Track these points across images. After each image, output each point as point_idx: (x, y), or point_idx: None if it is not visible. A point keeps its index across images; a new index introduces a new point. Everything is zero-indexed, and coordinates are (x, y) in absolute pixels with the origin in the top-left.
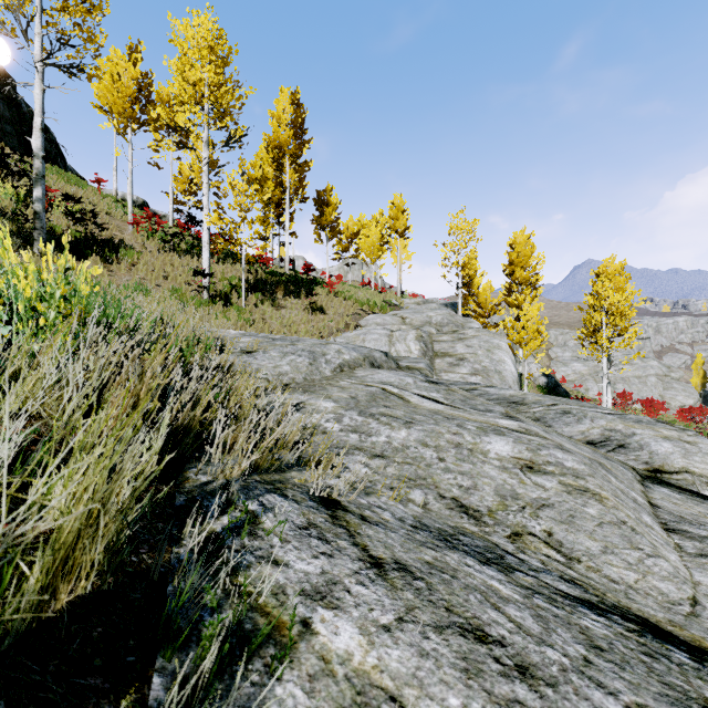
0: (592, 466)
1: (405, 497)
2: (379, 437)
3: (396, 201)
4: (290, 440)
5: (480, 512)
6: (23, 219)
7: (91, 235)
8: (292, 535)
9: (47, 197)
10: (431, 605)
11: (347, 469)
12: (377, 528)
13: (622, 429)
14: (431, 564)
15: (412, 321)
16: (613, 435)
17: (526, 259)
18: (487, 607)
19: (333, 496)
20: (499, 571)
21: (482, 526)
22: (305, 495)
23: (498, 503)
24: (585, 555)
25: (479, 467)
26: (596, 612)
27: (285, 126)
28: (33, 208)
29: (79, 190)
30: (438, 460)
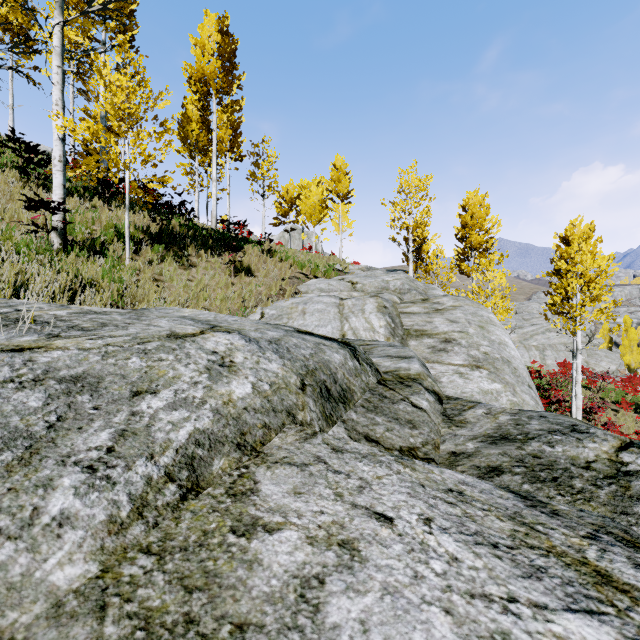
0: None
1: None
2: None
3: (338, 164)
4: None
5: None
6: None
7: None
8: None
9: None
10: None
11: None
12: None
13: None
14: None
15: (364, 286)
16: None
17: (481, 221)
18: None
19: None
20: None
21: None
22: None
23: None
24: None
25: None
26: None
27: (211, 55)
28: None
29: None
30: None
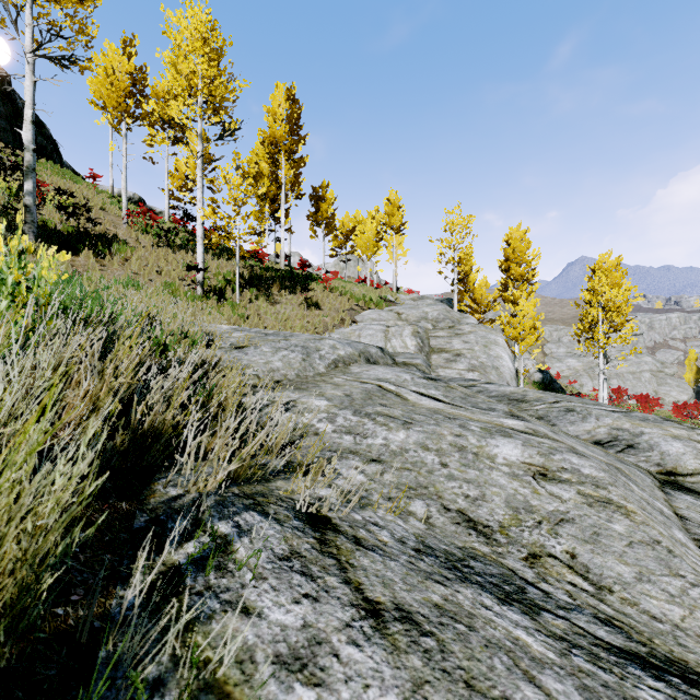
0: (611, 472)
1: (405, 509)
2: (376, 439)
3: (392, 198)
4: (278, 443)
5: (491, 528)
6: (14, 213)
7: (84, 229)
8: (270, 570)
9: (40, 192)
10: (446, 678)
11: (340, 477)
12: (374, 555)
13: (629, 428)
14: (441, 608)
15: (407, 316)
16: (621, 434)
17: (521, 255)
18: (518, 679)
19: (323, 511)
20: (523, 613)
21: (494, 545)
22: (290, 511)
23: (510, 517)
24: (617, 584)
25: (486, 474)
26: (651, 673)
27: (281, 122)
28: (24, 201)
29: (73, 185)
30: (441, 466)
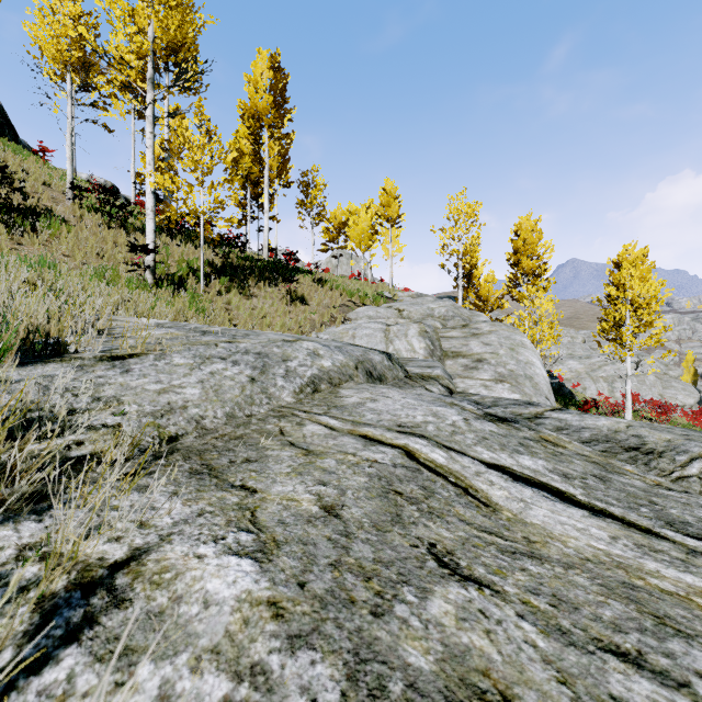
0: None
1: None
2: None
3: (388, 187)
4: None
5: None
6: None
7: (4, 201)
8: None
9: None
10: None
11: None
12: None
13: None
14: None
15: (410, 314)
16: None
17: (533, 247)
18: None
19: None
20: None
21: None
22: None
23: None
24: None
25: None
26: None
27: (264, 92)
28: None
29: (8, 155)
30: None
